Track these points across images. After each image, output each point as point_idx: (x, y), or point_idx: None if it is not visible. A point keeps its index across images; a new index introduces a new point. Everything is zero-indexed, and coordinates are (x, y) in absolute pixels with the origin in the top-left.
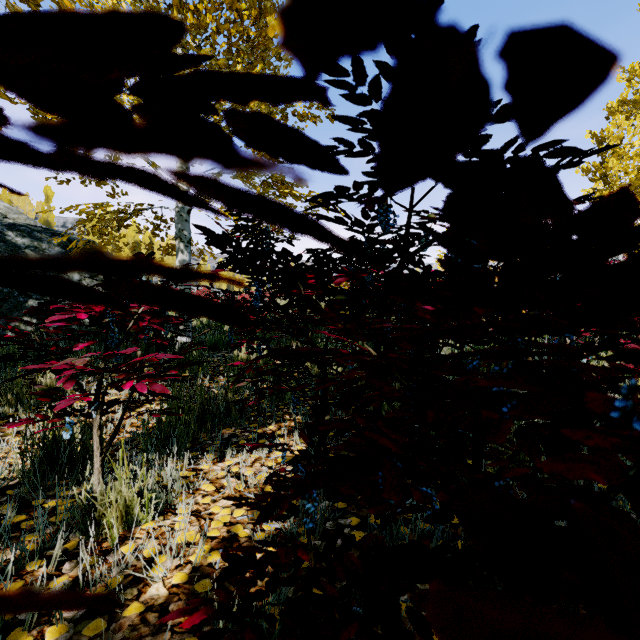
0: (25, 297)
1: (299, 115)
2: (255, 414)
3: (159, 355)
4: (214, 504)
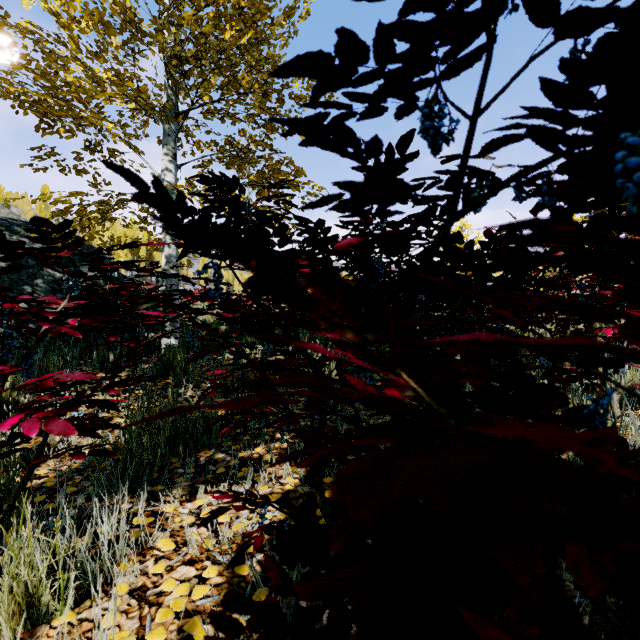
0: None
1: (296, 97)
2: (241, 431)
3: (64, 374)
4: (168, 575)
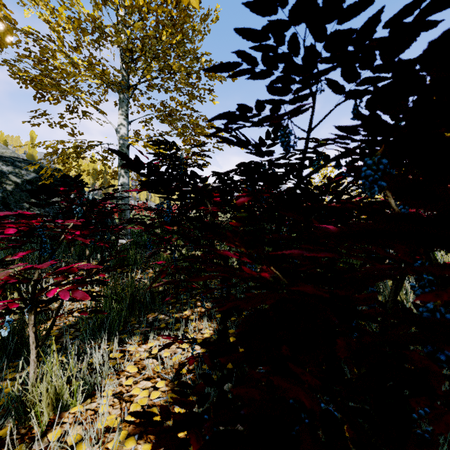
0: (8, 210)
1: (209, 76)
2: (174, 301)
3: (81, 265)
4: (135, 386)
